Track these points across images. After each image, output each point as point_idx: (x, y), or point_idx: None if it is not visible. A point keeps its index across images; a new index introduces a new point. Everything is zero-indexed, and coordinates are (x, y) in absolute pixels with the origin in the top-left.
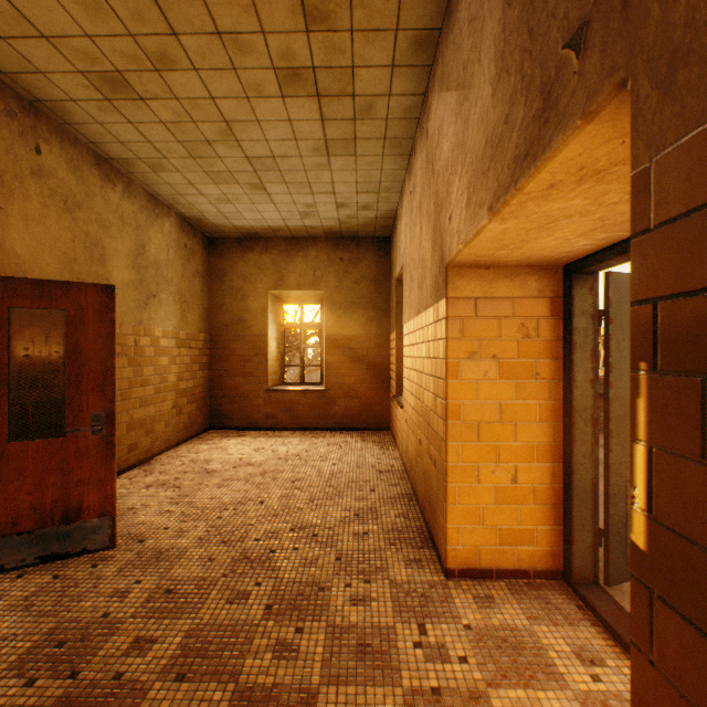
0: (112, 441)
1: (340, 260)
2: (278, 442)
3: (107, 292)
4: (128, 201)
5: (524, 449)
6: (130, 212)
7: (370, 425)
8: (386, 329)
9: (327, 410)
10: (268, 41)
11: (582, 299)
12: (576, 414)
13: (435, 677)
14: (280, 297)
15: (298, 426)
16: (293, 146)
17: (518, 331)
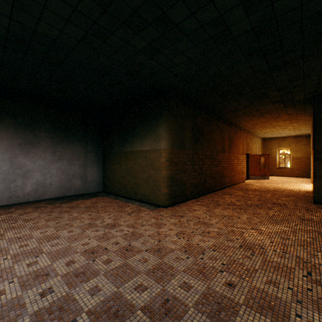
0: (268, 169)
1: (295, 141)
2: (281, 177)
3: (268, 155)
4: (257, 139)
5: None
6: (257, 141)
7: (304, 176)
8: (308, 155)
9: (292, 173)
10: (288, 129)
11: None
12: None
13: (307, 184)
14: (278, 149)
15: (284, 176)
16: (288, 132)
17: None
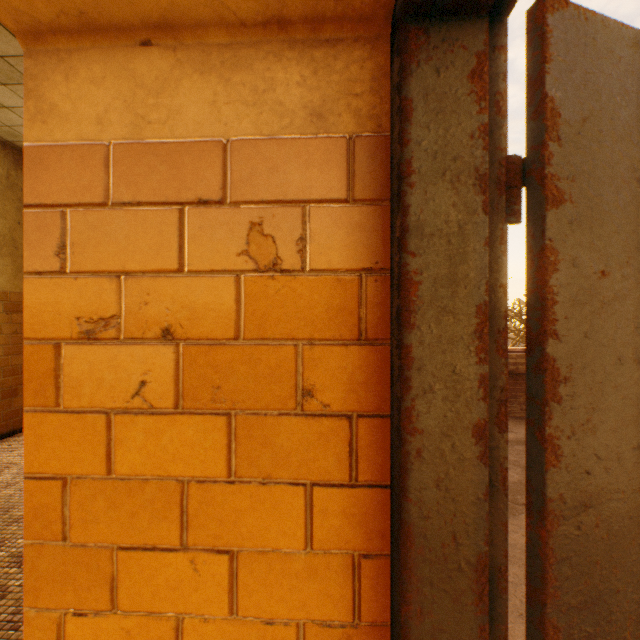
0: None
1: None
2: None
3: None
4: None
5: (263, 639)
6: None
7: None
8: None
9: None
10: None
11: (444, 114)
12: (419, 559)
13: None
14: None
15: None
16: None
17: (245, 250)
